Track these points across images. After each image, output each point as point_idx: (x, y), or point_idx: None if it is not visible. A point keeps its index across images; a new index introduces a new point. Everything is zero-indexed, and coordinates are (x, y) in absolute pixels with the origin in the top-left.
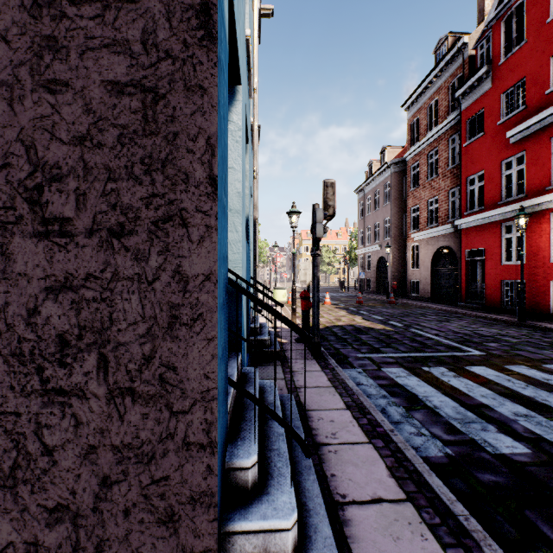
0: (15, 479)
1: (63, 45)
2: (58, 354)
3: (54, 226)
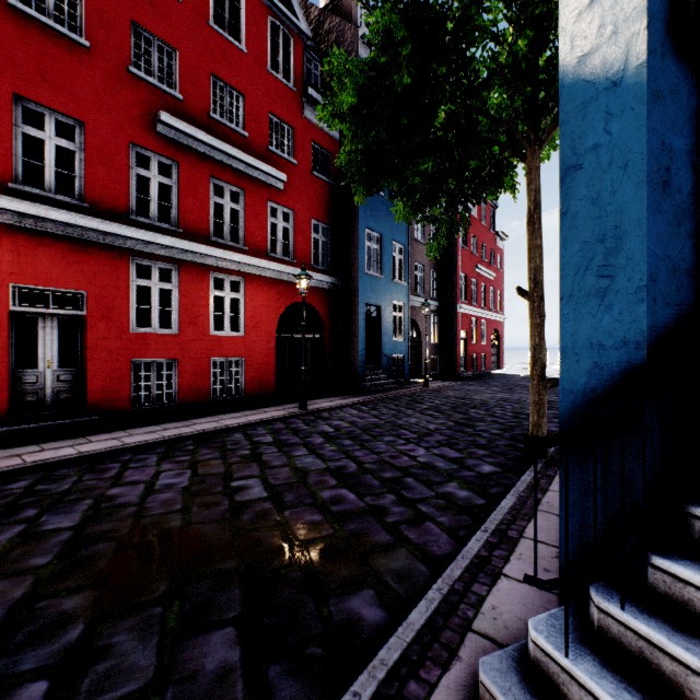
0: None
1: None
2: None
3: None
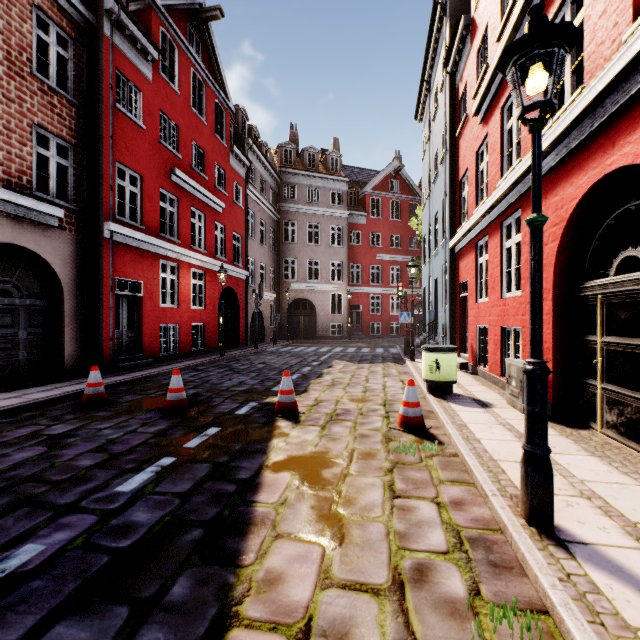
0: None
1: None
2: None
3: None
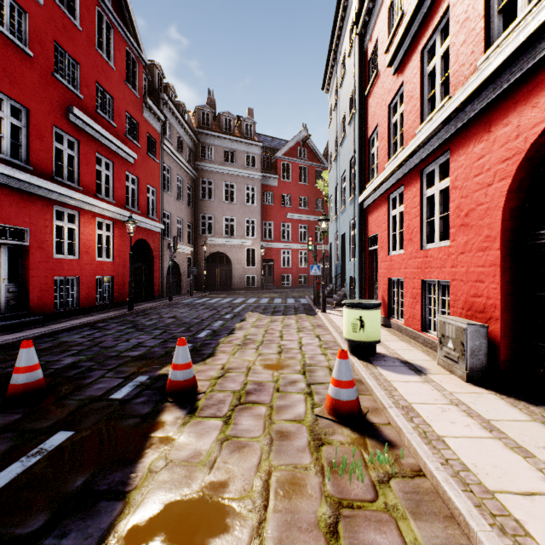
0: None
1: None
2: None
3: None
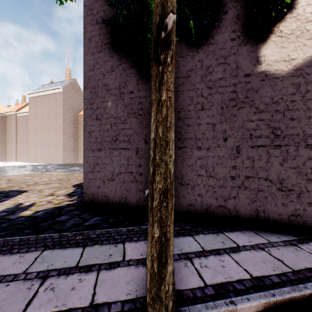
0: (299, 196)
1: (311, 109)
2: (310, 172)
3: (309, 146)
